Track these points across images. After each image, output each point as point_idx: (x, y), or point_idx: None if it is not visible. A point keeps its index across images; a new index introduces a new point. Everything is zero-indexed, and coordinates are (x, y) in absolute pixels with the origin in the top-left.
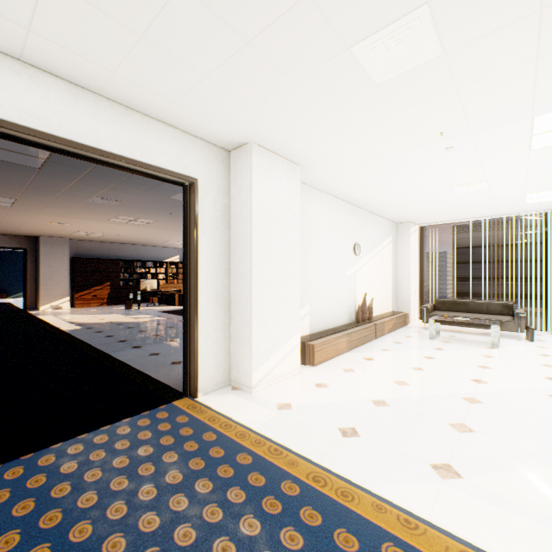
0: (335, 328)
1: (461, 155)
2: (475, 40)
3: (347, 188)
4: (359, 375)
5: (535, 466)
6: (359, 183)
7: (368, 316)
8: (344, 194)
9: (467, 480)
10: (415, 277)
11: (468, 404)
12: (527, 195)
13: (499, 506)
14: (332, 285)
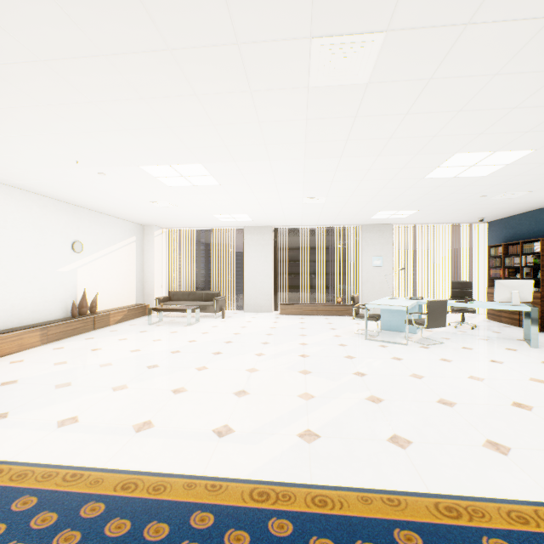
0: (36, 324)
1: (121, 180)
2: (15, 108)
3: (42, 188)
4: (23, 364)
5: (83, 396)
6: (50, 186)
7: (92, 309)
8: (47, 193)
9: (8, 418)
10: (162, 273)
11: (99, 368)
12: (214, 215)
13: (11, 427)
14: (34, 282)
